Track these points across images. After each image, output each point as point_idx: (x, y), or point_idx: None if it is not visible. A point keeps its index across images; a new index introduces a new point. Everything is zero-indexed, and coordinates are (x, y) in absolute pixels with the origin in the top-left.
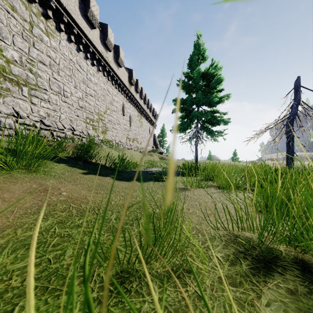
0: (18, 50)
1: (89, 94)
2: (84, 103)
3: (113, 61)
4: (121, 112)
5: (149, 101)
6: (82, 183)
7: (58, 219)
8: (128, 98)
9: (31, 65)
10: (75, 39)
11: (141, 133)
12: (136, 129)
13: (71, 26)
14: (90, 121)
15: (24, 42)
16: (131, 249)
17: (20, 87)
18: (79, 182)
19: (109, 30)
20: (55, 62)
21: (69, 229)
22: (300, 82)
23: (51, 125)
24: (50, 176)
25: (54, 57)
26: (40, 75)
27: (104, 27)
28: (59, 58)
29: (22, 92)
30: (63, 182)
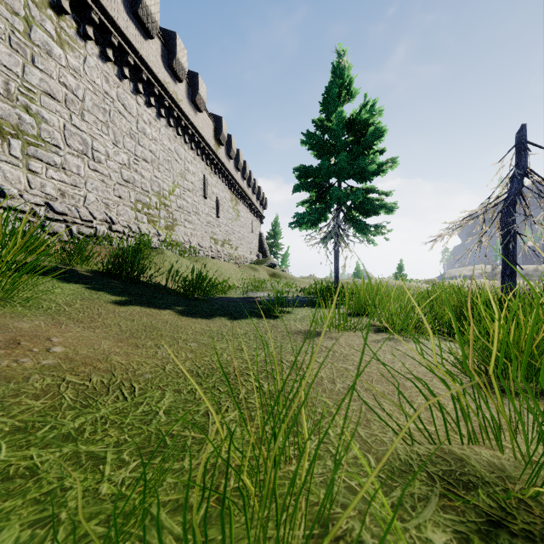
0: (2, 69)
1: (141, 157)
2: (132, 174)
3: (187, 100)
4: (201, 192)
5: (251, 174)
6: (108, 324)
7: (19, 419)
8: (214, 167)
9: (27, 99)
10: (115, 56)
11: (236, 231)
12: (228, 223)
13: (106, 30)
14: (144, 206)
15: (13, 55)
16: (185, 541)
17: (5, 139)
18: (102, 321)
19: (179, 42)
20: (77, 96)
21: (38, 450)
22: (525, 135)
23: (66, 212)
24: (37, 309)
25: (74, 86)
26: (47, 118)
27: (170, 37)
28: (85, 90)
29: (9, 148)
30: (64, 323)
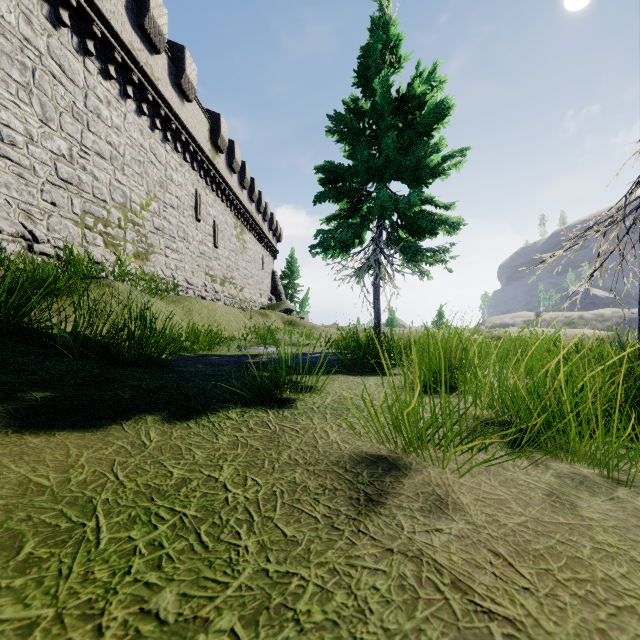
0: None
1: (93, 150)
2: (76, 172)
3: (168, 81)
4: (191, 211)
5: (261, 196)
6: None
7: None
8: (211, 181)
9: None
10: None
11: (242, 267)
12: (230, 256)
13: None
14: (98, 222)
15: None
16: None
17: None
18: None
19: None
20: None
21: None
22: None
23: None
24: None
25: None
26: None
27: None
28: None
29: None
30: None
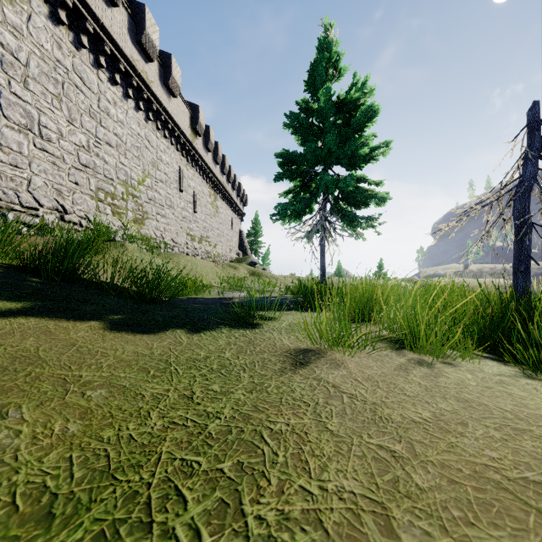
0: None
1: (104, 140)
2: (92, 158)
3: (159, 82)
4: (176, 184)
5: (231, 169)
6: None
7: None
8: (191, 159)
9: None
10: (70, 20)
11: (215, 228)
12: (206, 219)
13: None
14: (107, 196)
15: None
16: None
17: None
18: None
19: (149, 16)
20: (18, 59)
21: None
22: (539, 112)
23: None
24: None
25: (14, 47)
26: None
27: (139, 9)
28: (29, 53)
29: None
30: None
